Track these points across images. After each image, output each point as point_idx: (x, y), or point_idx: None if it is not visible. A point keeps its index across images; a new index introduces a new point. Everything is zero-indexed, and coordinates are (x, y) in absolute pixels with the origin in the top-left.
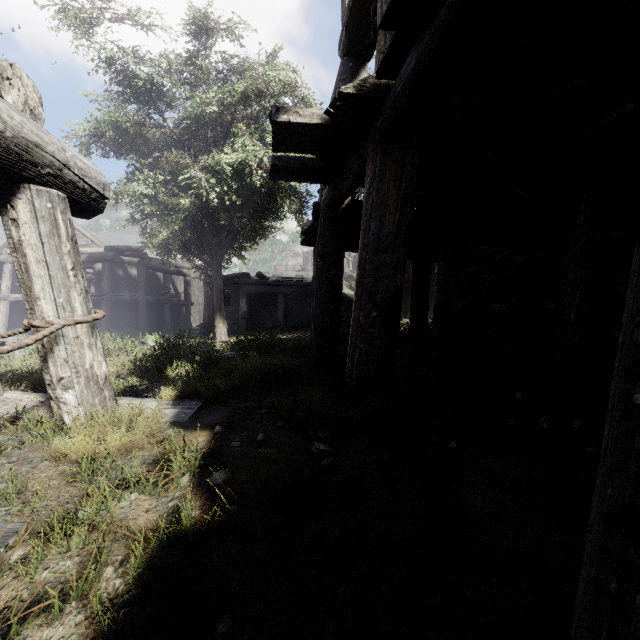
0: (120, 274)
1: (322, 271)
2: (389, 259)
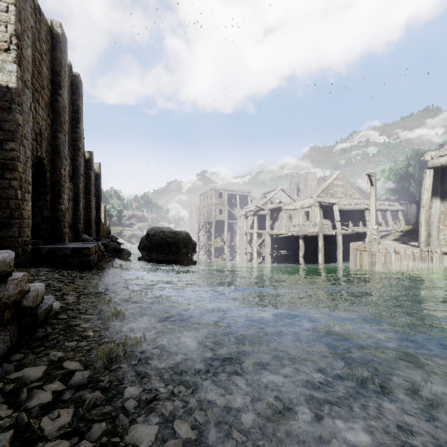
0: None
1: None
2: None
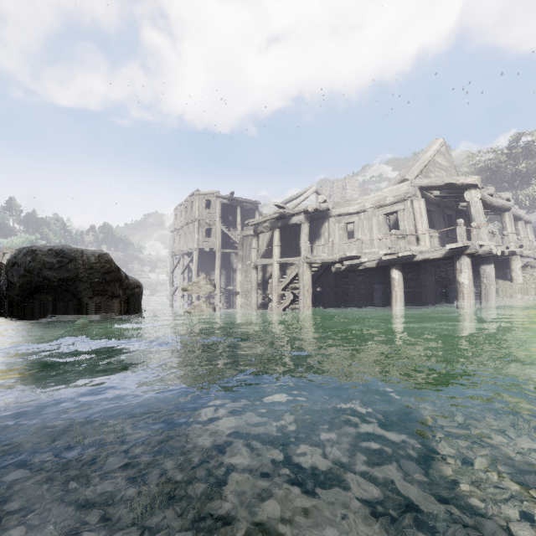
0: None
1: None
2: None
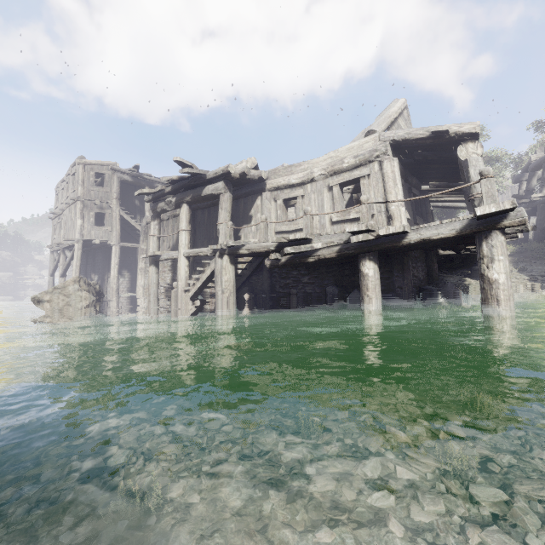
0: None
1: None
2: (542, 222)
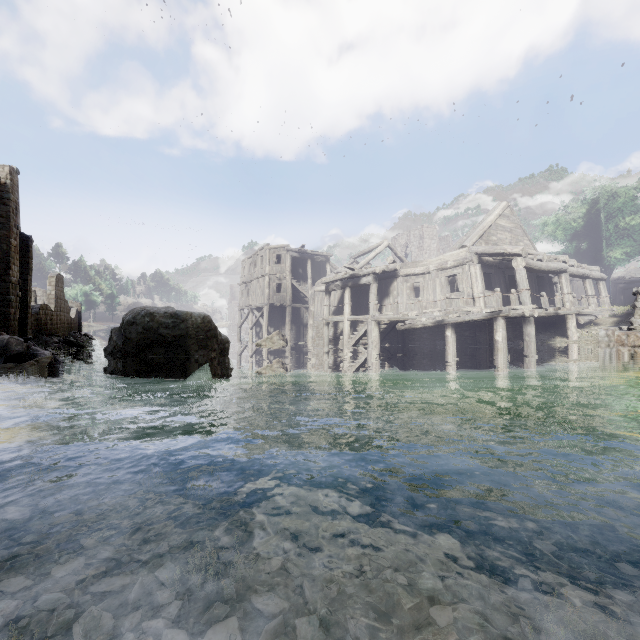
0: None
1: None
2: None
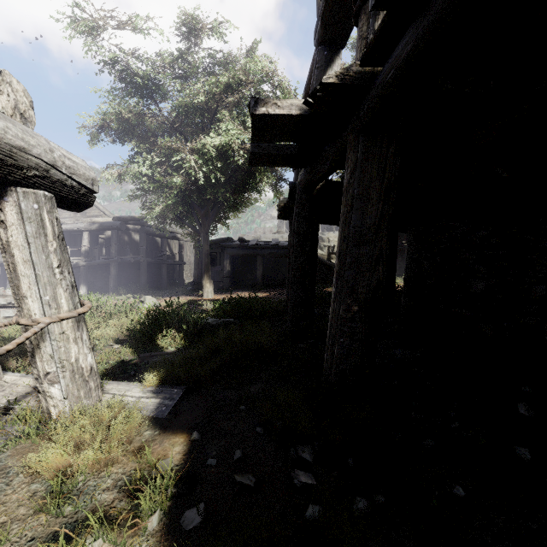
0: (126, 239)
1: (298, 248)
2: (371, 252)
